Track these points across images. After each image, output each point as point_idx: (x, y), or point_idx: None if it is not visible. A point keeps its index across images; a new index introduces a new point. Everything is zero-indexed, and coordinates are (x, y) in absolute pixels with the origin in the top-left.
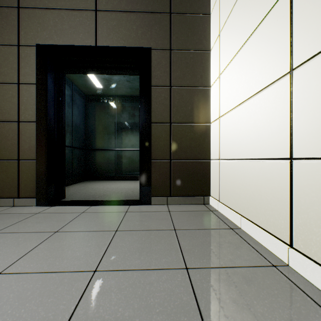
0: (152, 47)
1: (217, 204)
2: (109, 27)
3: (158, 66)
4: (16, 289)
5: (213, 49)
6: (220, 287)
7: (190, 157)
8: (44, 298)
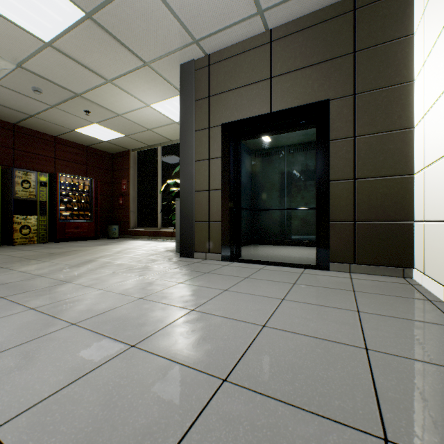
0: (331, 97)
1: (421, 277)
2: (283, 90)
3: (338, 117)
4: (239, 297)
5: (417, 80)
6: (386, 323)
7: (382, 218)
8: (256, 302)
